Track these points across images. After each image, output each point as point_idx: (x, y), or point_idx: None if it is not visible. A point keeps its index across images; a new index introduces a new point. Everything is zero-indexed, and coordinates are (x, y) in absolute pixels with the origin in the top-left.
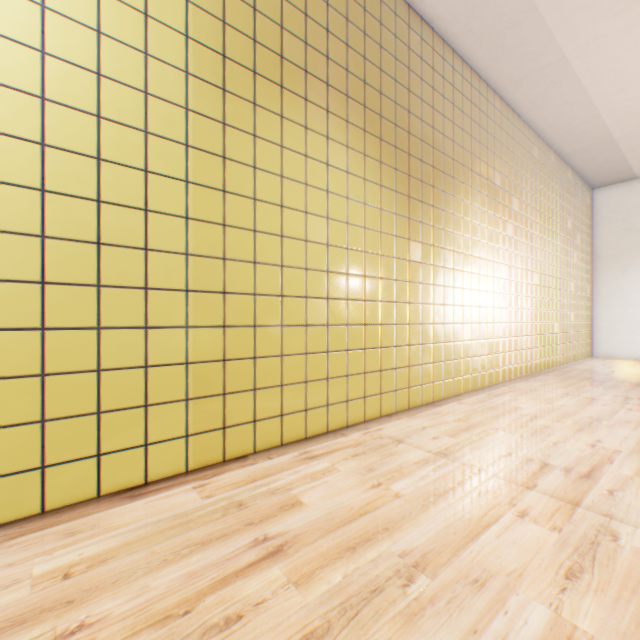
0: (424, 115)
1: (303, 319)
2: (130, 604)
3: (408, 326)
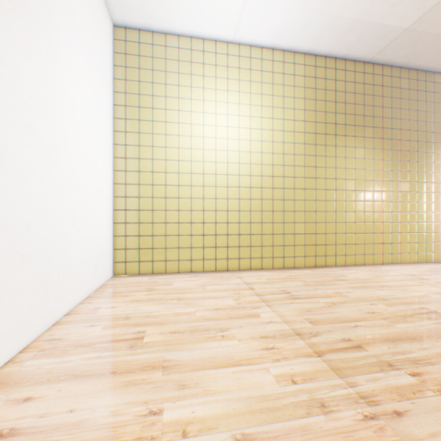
0: (410, 116)
1: (343, 220)
2: (308, 280)
3: (399, 223)
